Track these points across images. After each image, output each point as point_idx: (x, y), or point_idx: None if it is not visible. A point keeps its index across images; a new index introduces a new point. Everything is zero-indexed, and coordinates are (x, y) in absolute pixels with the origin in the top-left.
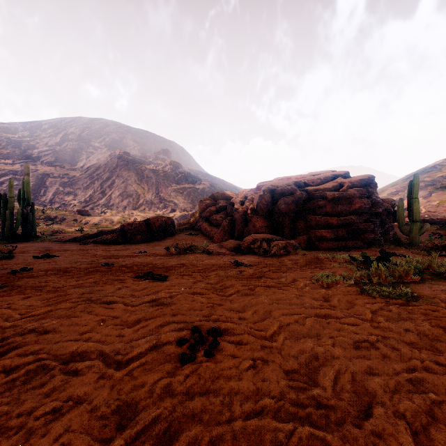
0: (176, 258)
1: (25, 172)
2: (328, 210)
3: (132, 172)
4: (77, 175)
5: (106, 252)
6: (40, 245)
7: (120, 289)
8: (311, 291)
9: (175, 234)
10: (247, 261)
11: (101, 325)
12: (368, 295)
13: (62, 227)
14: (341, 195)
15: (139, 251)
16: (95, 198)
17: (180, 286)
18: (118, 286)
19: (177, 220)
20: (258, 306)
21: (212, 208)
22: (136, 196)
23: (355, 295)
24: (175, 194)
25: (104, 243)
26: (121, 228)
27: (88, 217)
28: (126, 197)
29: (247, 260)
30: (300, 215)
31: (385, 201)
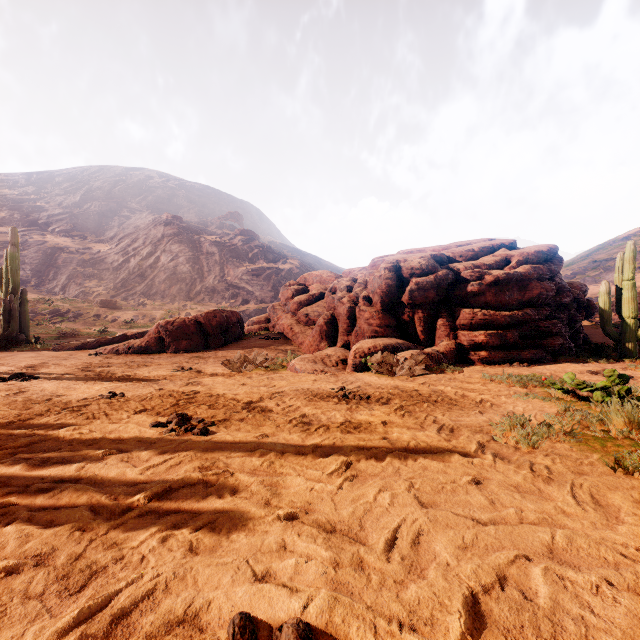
0: (238, 382)
1: (11, 241)
2: (489, 300)
3: (185, 245)
4: (104, 250)
5: (125, 369)
6: (23, 356)
7: (107, 458)
8: (503, 465)
9: (244, 338)
10: (361, 387)
11: None
12: (631, 478)
13: (76, 326)
14: (509, 275)
15: (181, 366)
16: (130, 283)
17: (232, 448)
18: (103, 451)
19: (251, 316)
20: (401, 517)
21: (302, 297)
22: (191, 281)
23: (601, 474)
24: (248, 278)
25: (128, 353)
26: (156, 328)
27: (116, 311)
28: (176, 282)
29: (360, 385)
30: (442, 308)
31: (572, 287)
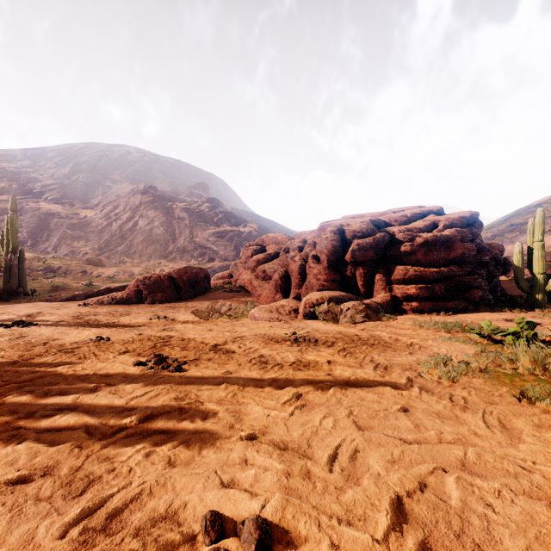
0: (206, 328)
1: (11, 208)
2: (419, 259)
3: (159, 211)
4: (90, 216)
5: (110, 317)
6: (22, 306)
7: (97, 391)
8: (427, 396)
9: (211, 291)
10: (310, 333)
11: (9, 498)
12: (533, 406)
13: (66, 281)
14: (437, 237)
15: (157, 315)
16: (113, 244)
17: (201, 382)
18: (94, 385)
19: (216, 272)
20: (341, 437)
21: (260, 256)
22: (165, 242)
23: (508, 404)
24: (214, 239)
25: (111, 303)
26: (136, 282)
27: (101, 267)
28: (152, 243)
29: (309, 330)
30: (380, 265)
31: (491, 247)
